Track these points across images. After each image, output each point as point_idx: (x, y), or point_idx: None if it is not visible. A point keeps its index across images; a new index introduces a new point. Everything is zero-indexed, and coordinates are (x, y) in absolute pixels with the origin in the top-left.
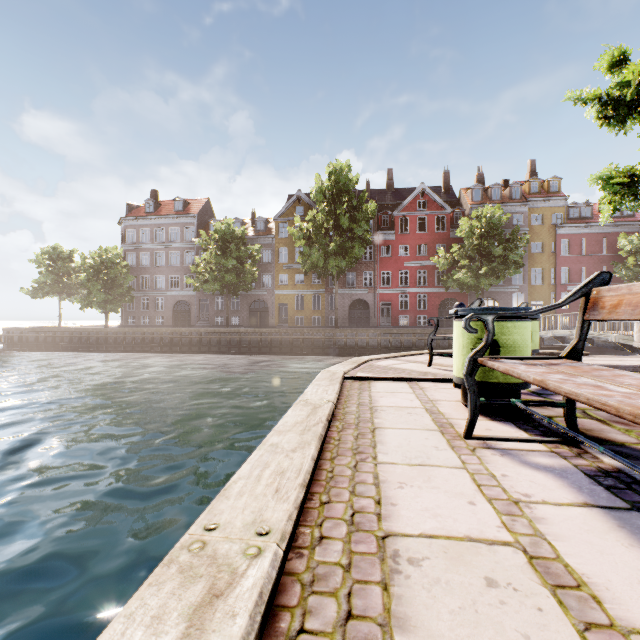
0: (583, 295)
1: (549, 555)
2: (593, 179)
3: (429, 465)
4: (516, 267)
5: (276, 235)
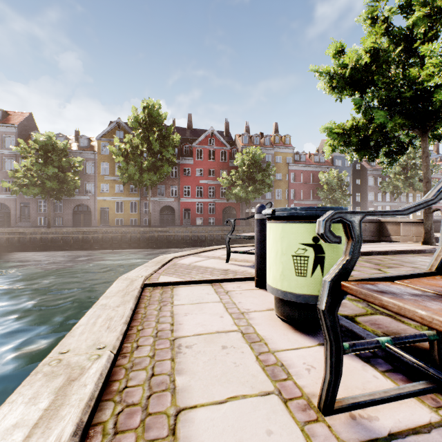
0: None
1: None
2: (323, 128)
3: None
4: (269, 187)
5: (98, 152)
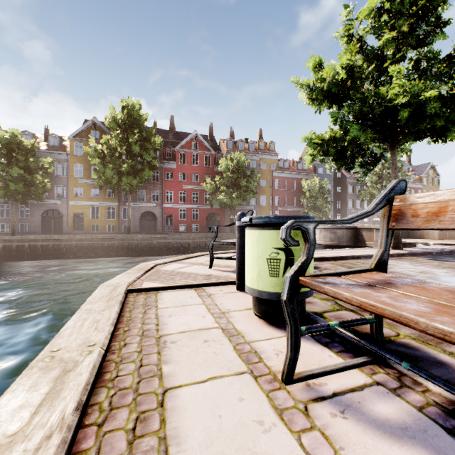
0: (388, 203)
1: None
2: (304, 138)
3: None
4: (253, 194)
5: (71, 152)
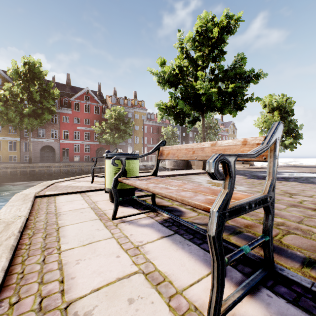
0: (158, 149)
1: (153, 269)
2: (156, 104)
3: (95, 242)
4: (129, 135)
5: None
